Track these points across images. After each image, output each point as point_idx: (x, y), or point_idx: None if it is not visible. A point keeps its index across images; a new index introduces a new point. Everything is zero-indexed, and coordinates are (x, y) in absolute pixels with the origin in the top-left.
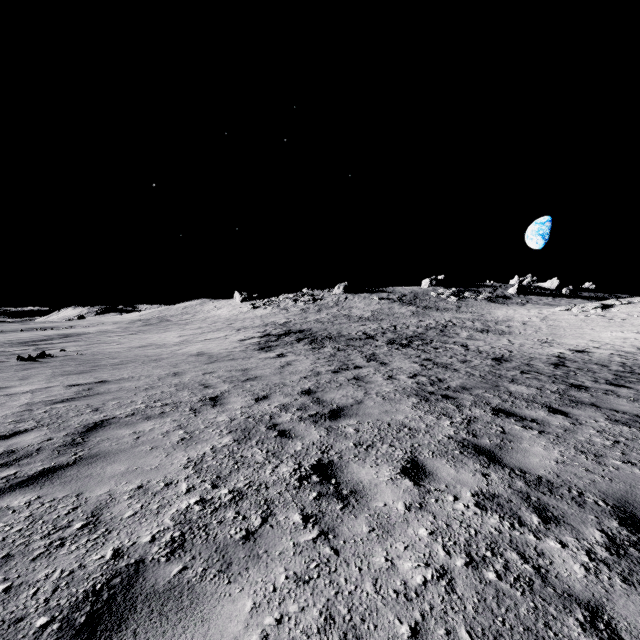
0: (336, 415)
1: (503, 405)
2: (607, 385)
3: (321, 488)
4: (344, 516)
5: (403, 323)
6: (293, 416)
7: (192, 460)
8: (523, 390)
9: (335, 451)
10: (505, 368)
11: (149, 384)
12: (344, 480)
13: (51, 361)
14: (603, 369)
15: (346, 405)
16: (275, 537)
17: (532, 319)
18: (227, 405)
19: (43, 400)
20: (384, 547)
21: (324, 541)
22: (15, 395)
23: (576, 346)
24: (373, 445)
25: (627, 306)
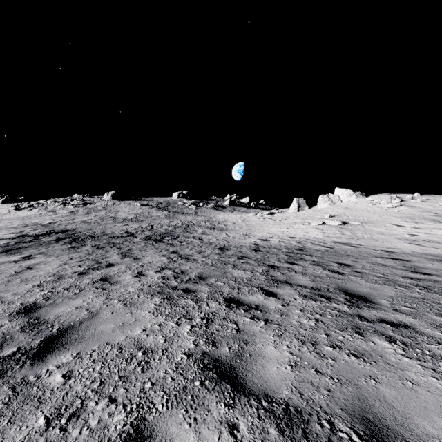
0: (48, 348)
1: (232, 293)
2: (287, 264)
3: None
4: None
5: (158, 223)
6: None
7: None
8: (242, 274)
9: None
10: (227, 255)
11: None
12: None
13: None
14: (279, 251)
15: (73, 324)
16: None
17: (238, 220)
18: None
19: None
20: None
21: None
22: None
23: (262, 237)
24: (81, 410)
25: (281, 213)
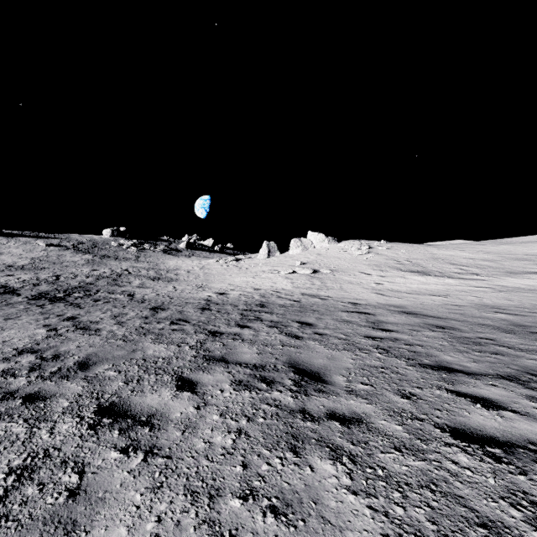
0: None
1: (121, 392)
2: (236, 327)
3: None
4: None
5: (71, 272)
6: None
7: None
8: (162, 352)
9: None
10: (158, 319)
11: None
12: None
13: None
14: (235, 309)
15: None
16: None
17: (194, 268)
18: None
19: None
20: None
21: None
22: None
23: (220, 289)
24: None
25: (249, 260)
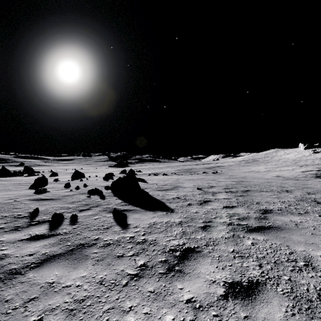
0: None
1: None
2: None
3: None
4: None
5: None
6: None
7: (280, 201)
8: None
9: None
10: None
11: (258, 183)
12: None
13: (220, 174)
14: None
15: None
16: (308, 215)
17: None
18: (293, 193)
19: (228, 183)
20: None
21: None
22: (220, 181)
23: None
24: None
25: None
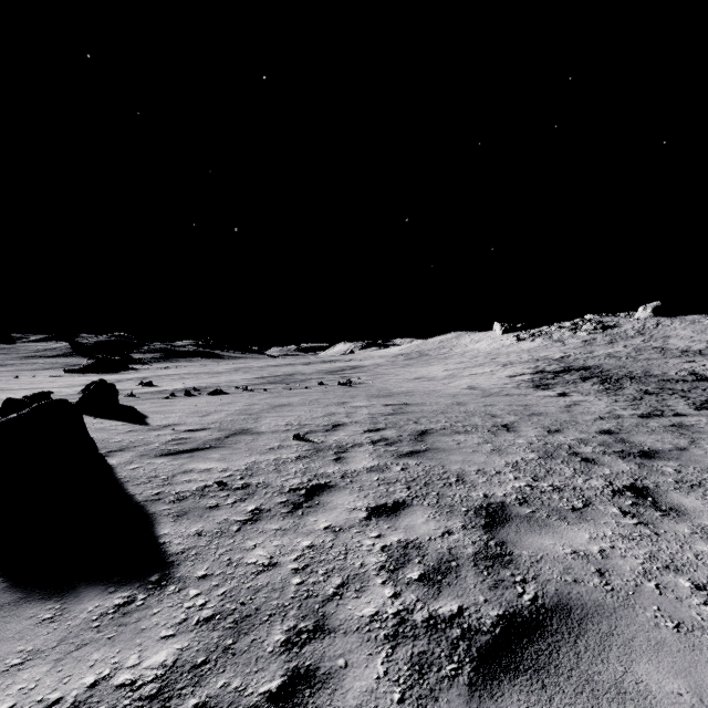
0: (648, 455)
1: None
2: None
3: (636, 500)
4: (663, 520)
5: None
6: (594, 449)
7: (509, 463)
8: None
9: (650, 481)
10: None
11: (442, 409)
12: (662, 501)
13: (358, 387)
14: None
15: (662, 449)
16: (598, 515)
17: None
18: (520, 432)
19: (376, 412)
20: (707, 543)
21: (644, 527)
22: (357, 407)
23: None
24: (700, 485)
25: None
